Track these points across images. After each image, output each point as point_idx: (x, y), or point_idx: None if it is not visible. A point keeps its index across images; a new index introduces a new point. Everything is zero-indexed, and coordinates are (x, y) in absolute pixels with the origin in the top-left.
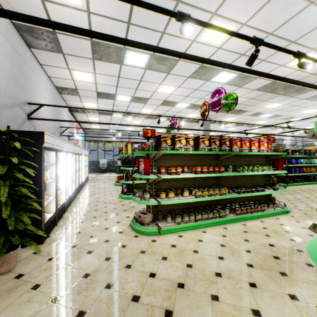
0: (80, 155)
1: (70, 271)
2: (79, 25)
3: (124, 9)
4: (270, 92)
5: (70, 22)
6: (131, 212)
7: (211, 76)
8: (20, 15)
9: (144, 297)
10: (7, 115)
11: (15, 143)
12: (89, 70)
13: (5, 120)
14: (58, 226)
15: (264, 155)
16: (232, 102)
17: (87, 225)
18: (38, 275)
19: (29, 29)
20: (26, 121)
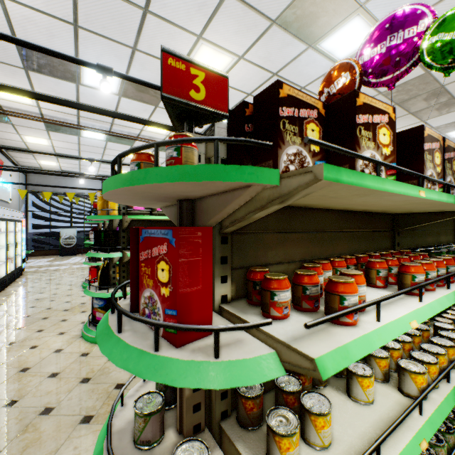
0: None
1: None
2: None
3: None
4: (399, 105)
5: None
6: None
7: (325, 27)
8: None
9: None
10: None
11: None
12: None
13: None
14: None
15: (453, 220)
16: None
17: None
18: None
19: None
20: None
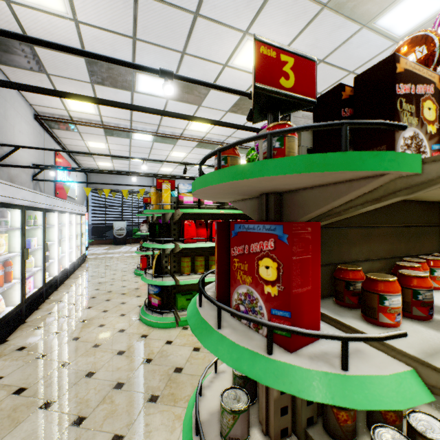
0: (55, 213)
1: None
2: None
3: None
4: None
5: None
6: (174, 416)
7: (384, 2)
8: None
9: None
10: None
11: None
12: None
13: None
14: None
15: None
16: None
17: None
18: None
19: None
20: None
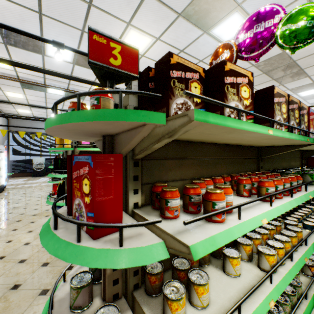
0: None
1: None
2: None
3: None
4: (266, 74)
5: None
6: None
7: (215, 19)
8: None
9: None
10: None
11: None
12: None
13: None
14: None
15: (300, 151)
16: (313, 24)
17: None
18: None
19: None
20: None
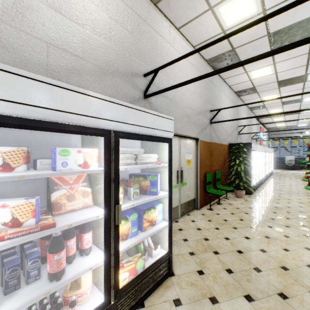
0: (266, 153)
1: (267, 204)
2: (269, 79)
3: (301, 62)
4: None
5: (264, 80)
6: None
7: None
8: (256, 116)
9: (308, 219)
10: (232, 135)
11: (244, 149)
12: (275, 93)
13: (232, 138)
14: (256, 192)
15: None
16: None
17: (274, 195)
18: (253, 201)
19: (241, 91)
20: (237, 136)
